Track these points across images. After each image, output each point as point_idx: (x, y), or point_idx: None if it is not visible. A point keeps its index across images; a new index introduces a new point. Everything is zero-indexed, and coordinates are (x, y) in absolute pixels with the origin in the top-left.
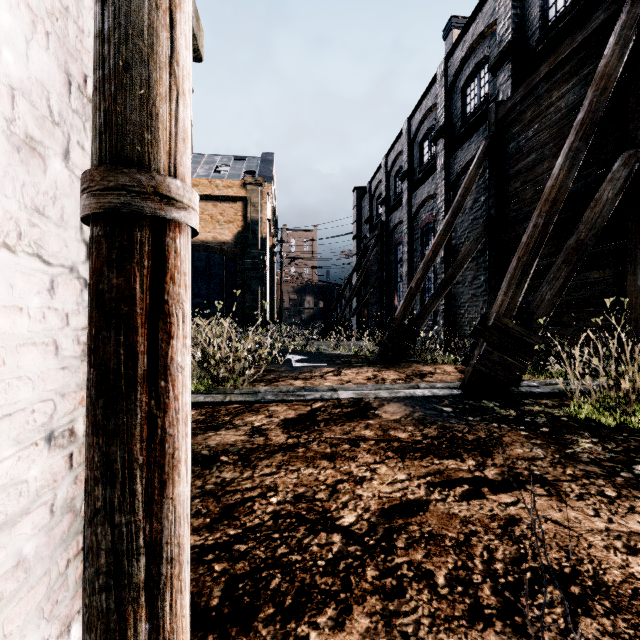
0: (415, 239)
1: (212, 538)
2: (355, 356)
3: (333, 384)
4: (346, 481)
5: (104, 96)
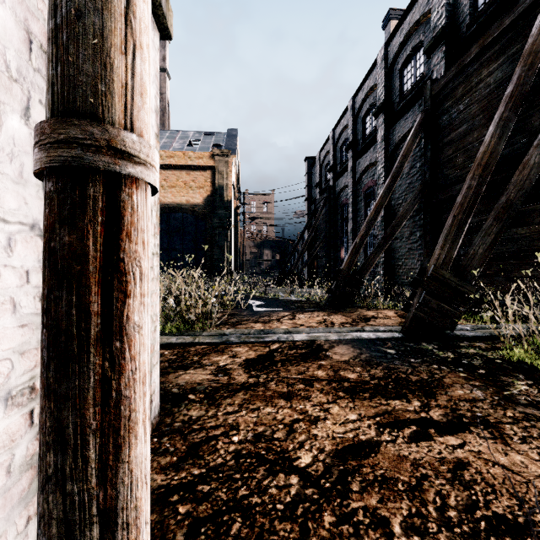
0: (358, 201)
1: (178, 478)
2: (307, 302)
3: (288, 327)
4: (302, 420)
5: (56, 46)
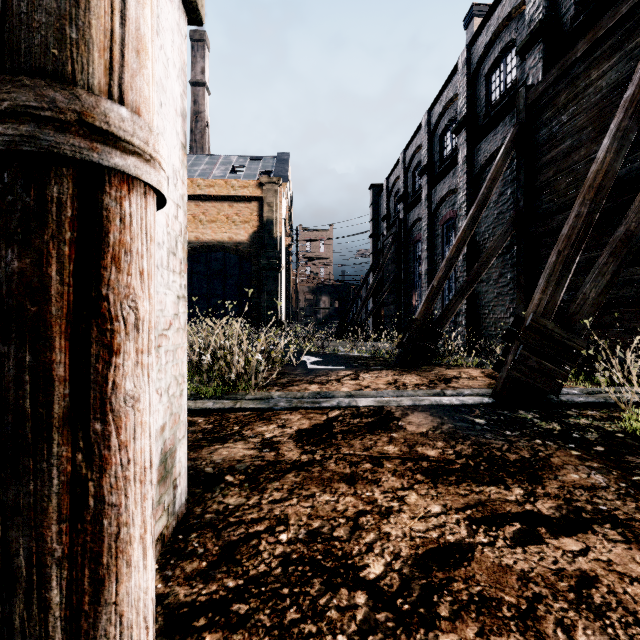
0: (435, 236)
1: (206, 592)
2: (373, 358)
3: (351, 389)
4: (369, 513)
5: None
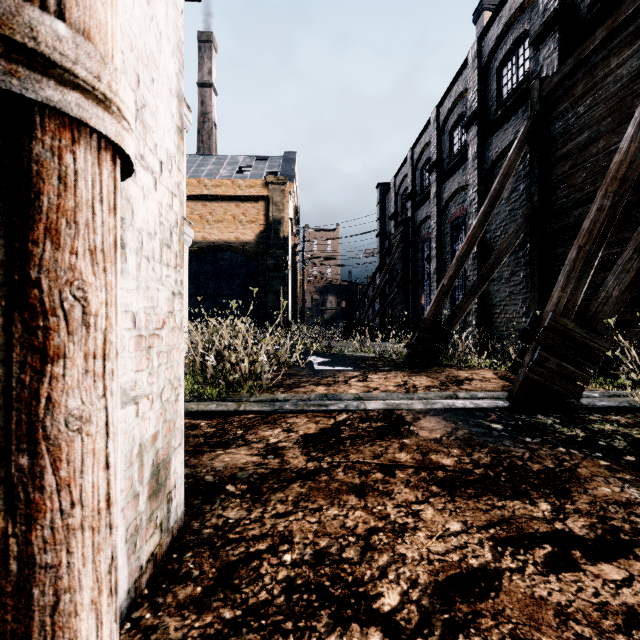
0: (444, 234)
1: (200, 624)
2: (381, 359)
3: (359, 391)
4: (382, 530)
5: None
